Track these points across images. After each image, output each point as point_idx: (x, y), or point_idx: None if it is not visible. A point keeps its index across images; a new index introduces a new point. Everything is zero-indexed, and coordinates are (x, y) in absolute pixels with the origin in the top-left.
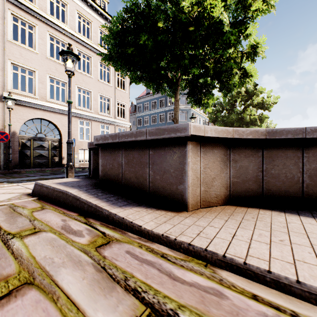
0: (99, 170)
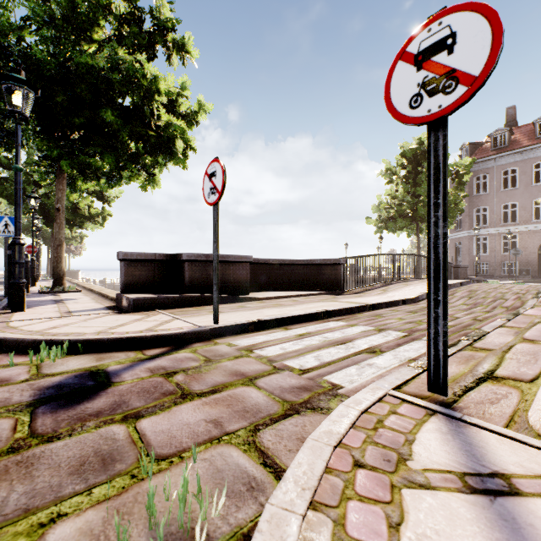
0: (186, 281)
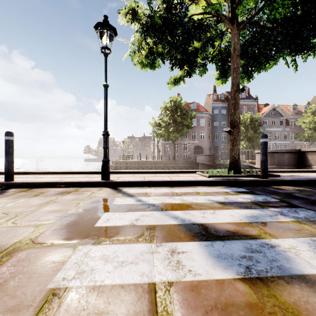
0: None
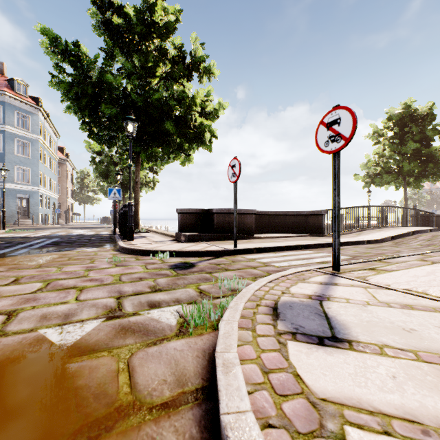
0: (214, 225)
